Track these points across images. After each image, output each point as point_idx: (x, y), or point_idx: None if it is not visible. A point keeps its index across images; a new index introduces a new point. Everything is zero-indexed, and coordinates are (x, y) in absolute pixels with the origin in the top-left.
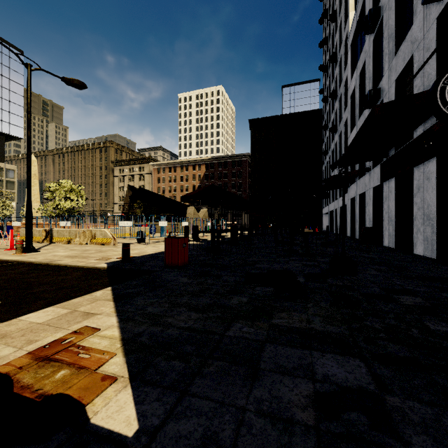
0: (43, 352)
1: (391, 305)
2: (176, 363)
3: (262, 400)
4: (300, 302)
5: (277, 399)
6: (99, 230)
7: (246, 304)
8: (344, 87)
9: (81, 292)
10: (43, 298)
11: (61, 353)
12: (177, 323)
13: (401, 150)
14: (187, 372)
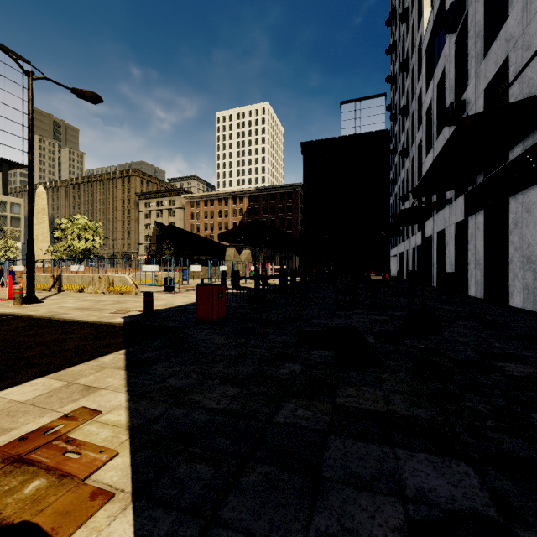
0: (16, 448)
1: (494, 377)
2: (201, 468)
3: (328, 535)
4: (372, 372)
5: (352, 534)
6: (118, 276)
7: (299, 375)
8: (418, 102)
9: (86, 356)
10: (36, 365)
11: (40, 451)
12: (207, 402)
13: (492, 176)
14: (217, 482)
